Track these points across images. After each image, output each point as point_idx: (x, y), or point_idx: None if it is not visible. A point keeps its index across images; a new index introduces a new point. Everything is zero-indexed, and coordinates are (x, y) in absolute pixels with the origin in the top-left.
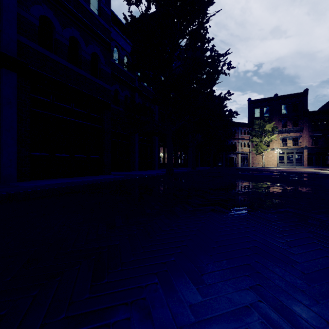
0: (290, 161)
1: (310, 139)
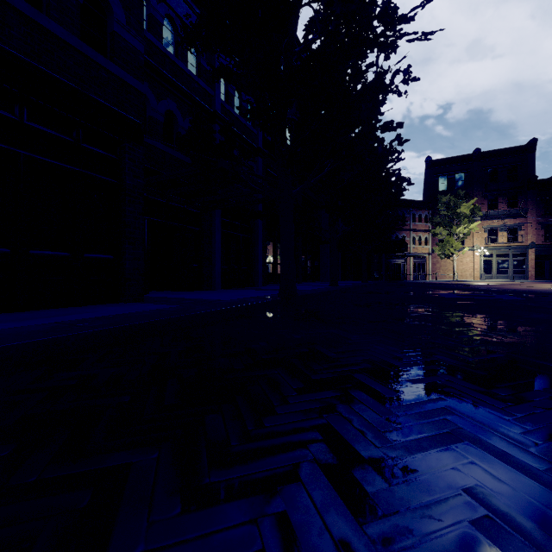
0: (502, 270)
1: (540, 230)
